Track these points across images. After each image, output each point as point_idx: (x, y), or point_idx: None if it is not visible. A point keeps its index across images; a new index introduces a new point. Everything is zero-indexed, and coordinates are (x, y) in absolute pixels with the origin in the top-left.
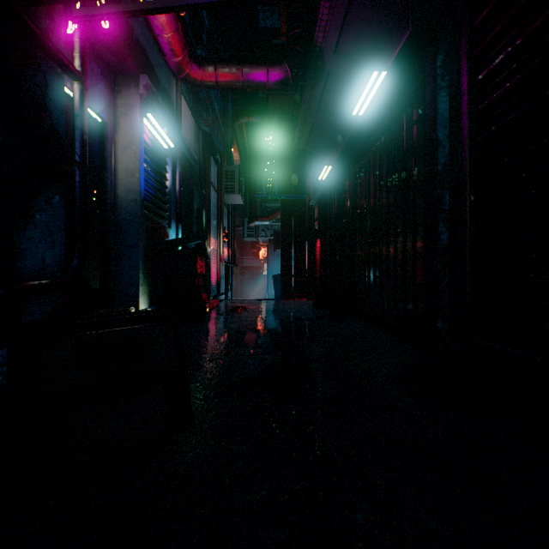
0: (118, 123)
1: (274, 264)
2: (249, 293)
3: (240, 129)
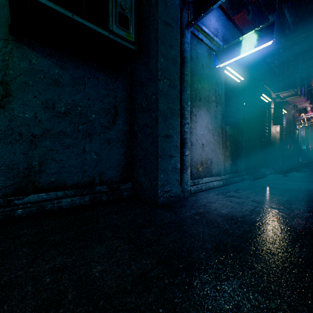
0: None
1: None
2: None
3: None
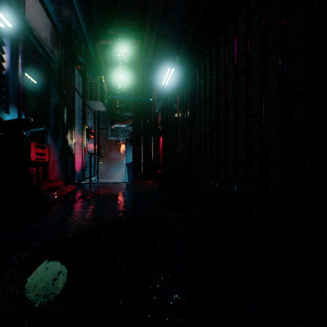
0: None
1: (130, 156)
2: (115, 176)
3: (101, 51)
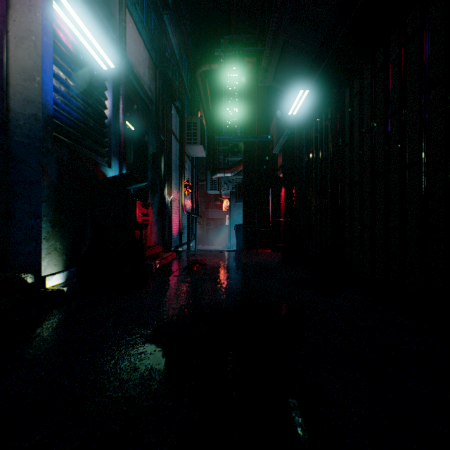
0: (12, 3)
1: (235, 215)
2: (213, 241)
3: (202, 79)
